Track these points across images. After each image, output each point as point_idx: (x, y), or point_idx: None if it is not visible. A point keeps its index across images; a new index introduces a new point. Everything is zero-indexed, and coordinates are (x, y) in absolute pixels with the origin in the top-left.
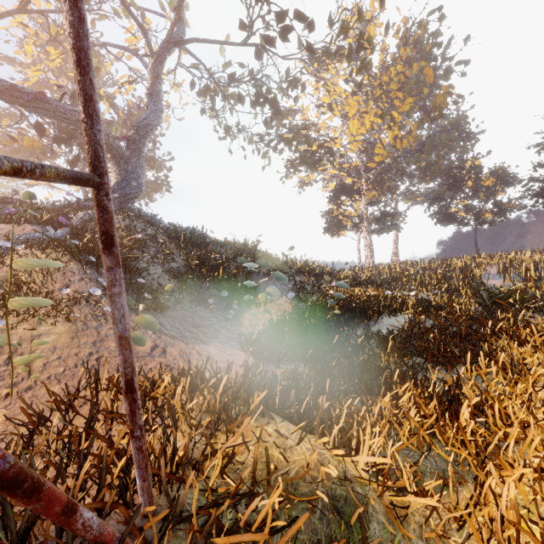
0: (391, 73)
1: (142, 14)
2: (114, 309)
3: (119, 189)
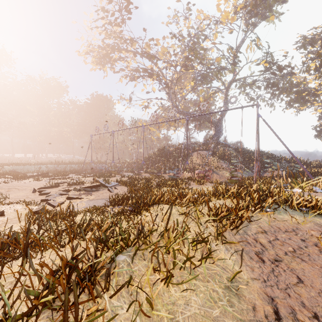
0: None
1: None
2: (259, 165)
3: (216, 135)
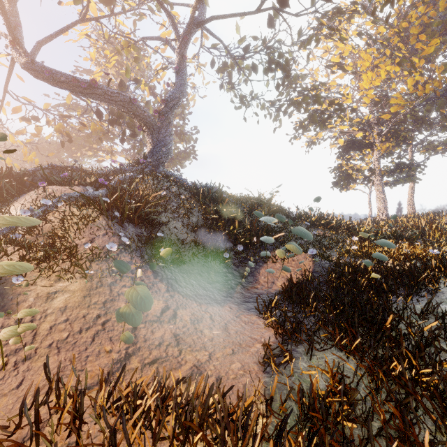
0: (411, 17)
1: (171, 7)
2: None
3: (152, 155)
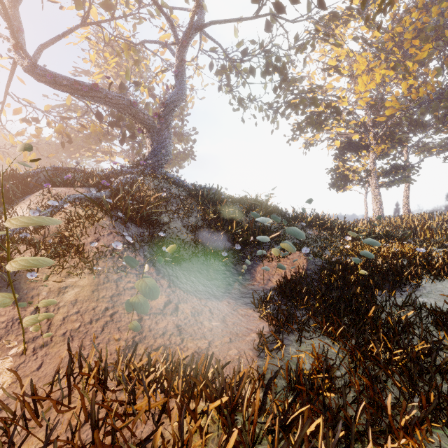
0: (405, 22)
1: (170, 11)
2: None
3: (152, 156)
